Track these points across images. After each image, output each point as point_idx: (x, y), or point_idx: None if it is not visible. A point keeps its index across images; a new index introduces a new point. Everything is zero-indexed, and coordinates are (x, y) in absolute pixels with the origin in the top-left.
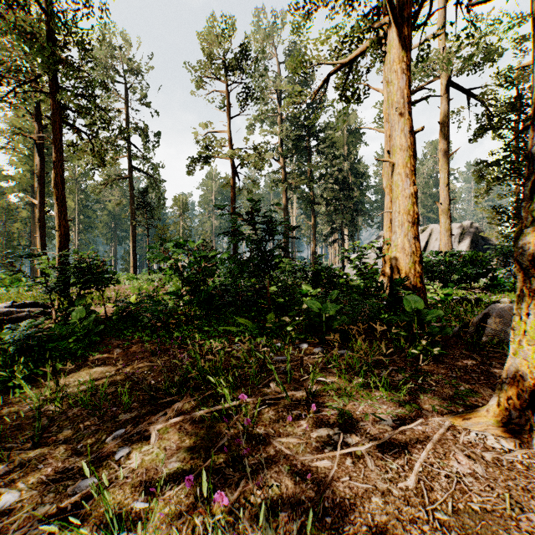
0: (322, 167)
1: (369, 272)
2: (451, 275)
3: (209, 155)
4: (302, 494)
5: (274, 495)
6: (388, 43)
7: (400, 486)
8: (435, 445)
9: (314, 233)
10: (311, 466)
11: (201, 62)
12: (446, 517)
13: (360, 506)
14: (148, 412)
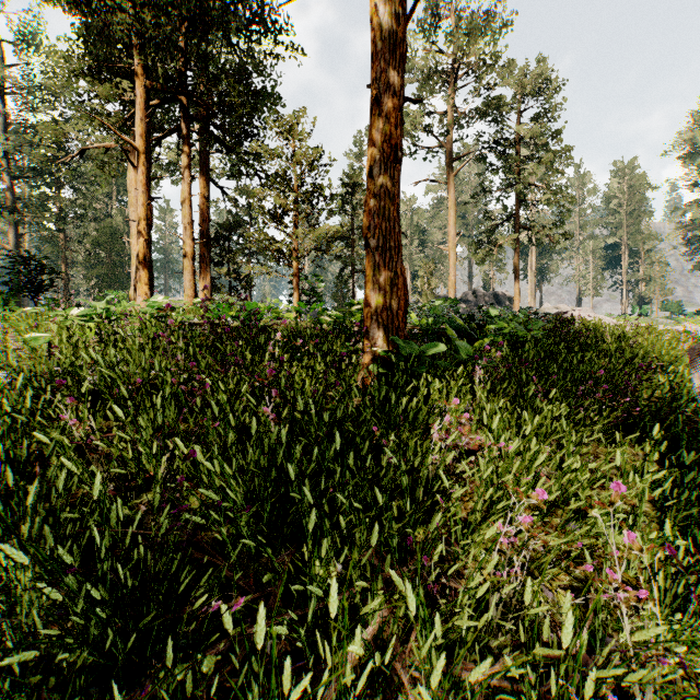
0: (79, 207)
1: None
2: None
3: None
4: None
5: None
6: (129, 167)
7: None
8: None
9: (67, 287)
10: None
11: None
12: None
13: None
14: None
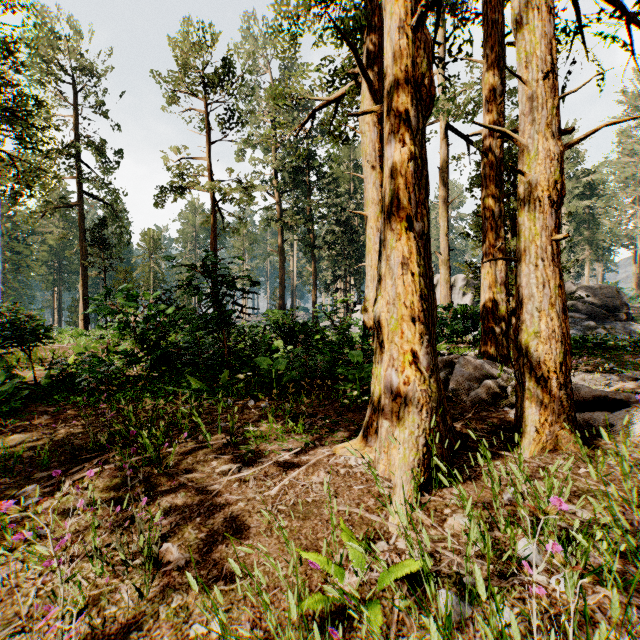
0: (322, 206)
1: (342, 328)
2: (443, 329)
3: (183, 186)
4: (185, 508)
5: (163, 511)
6: (362, 93)
7: (265, 494)
8: (309, 467)
9: (315, 281)
10: (203, 491)
11: (173, 72)
12: (285, 508)
13: (227, 509)
14: (67, 469)
